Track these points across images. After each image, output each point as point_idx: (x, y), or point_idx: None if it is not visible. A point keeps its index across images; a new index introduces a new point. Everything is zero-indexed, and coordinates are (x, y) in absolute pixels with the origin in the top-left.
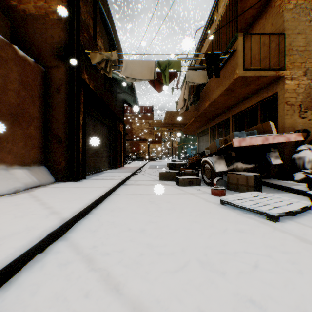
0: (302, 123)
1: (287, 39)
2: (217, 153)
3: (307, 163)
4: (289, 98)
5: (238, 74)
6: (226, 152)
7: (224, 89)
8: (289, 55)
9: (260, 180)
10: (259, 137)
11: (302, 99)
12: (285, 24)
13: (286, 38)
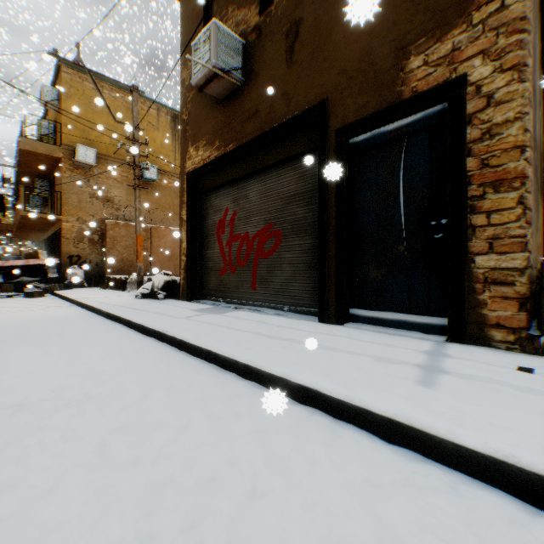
0: (77, 251)
1: (66, 196)
2: (1, 269)
3: (70, 276)
4: (67, 234)
5: (22, 214)
6: (4, 269)
7: (21, 217)
8: (67, 206)
9: (24, 286)
10: (23, 261)
11: (77, 235)
12: (64, 186)
13: (64, 195)
